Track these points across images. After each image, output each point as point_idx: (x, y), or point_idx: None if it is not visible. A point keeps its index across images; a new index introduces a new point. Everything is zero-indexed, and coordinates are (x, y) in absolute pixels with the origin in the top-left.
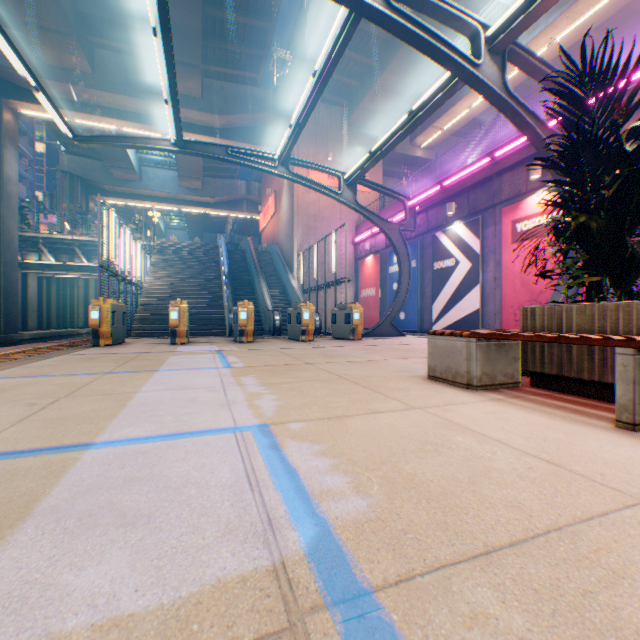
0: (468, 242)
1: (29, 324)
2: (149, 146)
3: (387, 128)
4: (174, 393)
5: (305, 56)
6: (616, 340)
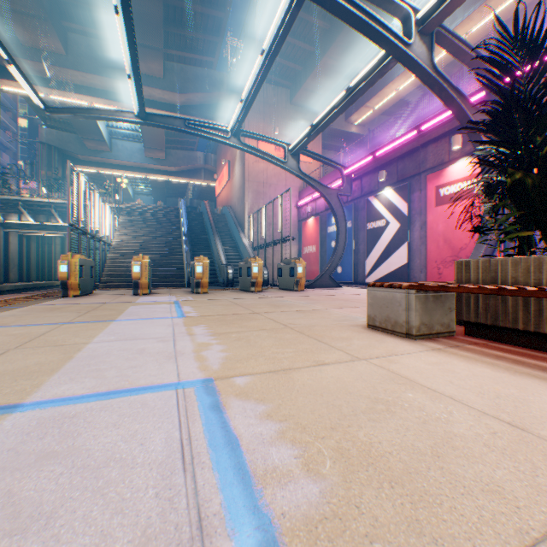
0: (397, 205)
1: (10, 277)
2: (115, 117)
3: (326, 107)
4: (124, 344)
5: (255, 43)
6: None
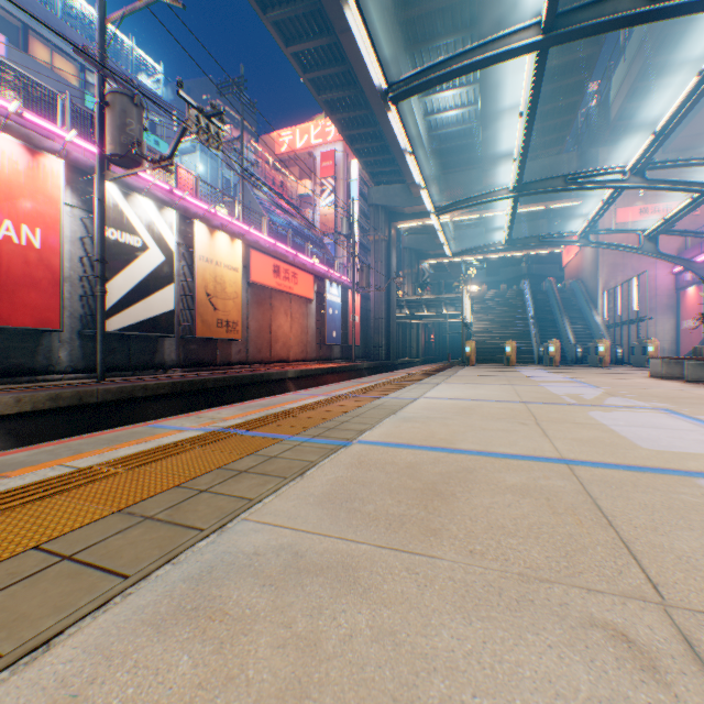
0: None
1: None
2: (488, 250)
3: None
4: (535, 374)
5: (608, 116)
6: (683, 358)
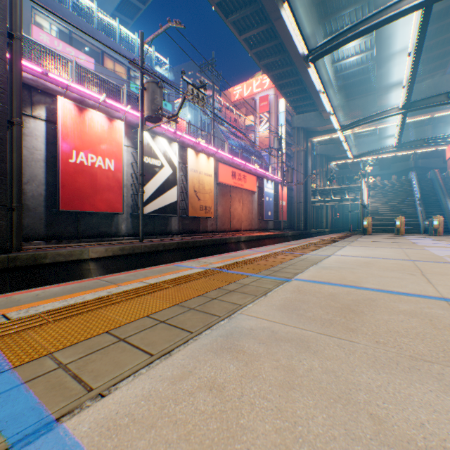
0: None
1: None
2: (381, 152)
3: None
4: (421, 241)
5: None
6: None
